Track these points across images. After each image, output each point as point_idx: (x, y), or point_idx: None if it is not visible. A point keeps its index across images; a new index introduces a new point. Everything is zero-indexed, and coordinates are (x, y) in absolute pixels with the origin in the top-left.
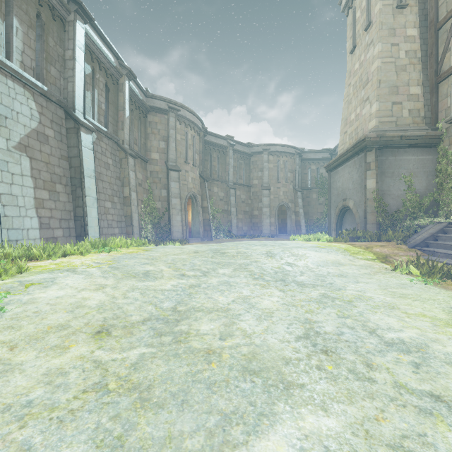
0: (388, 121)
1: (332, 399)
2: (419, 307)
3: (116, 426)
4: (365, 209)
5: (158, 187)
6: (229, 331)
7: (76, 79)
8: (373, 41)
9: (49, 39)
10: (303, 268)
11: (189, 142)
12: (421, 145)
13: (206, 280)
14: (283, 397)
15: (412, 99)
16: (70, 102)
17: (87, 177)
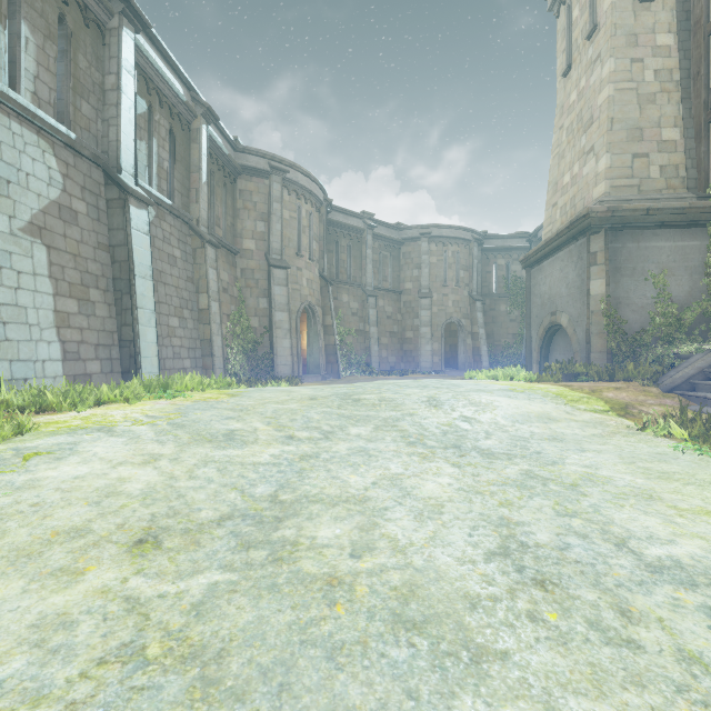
0: (626, 184)
1: (563, 686)
2: (696, 497)
3: None
4: (588, 328)
5: (254, 294)
6: (368, 541)
7: (122, 121)
8: (600, 55)
9: (78, 57)
10: (489, 425)
11: (303, 222)
12: (680, 224)
13: (329, 445)
14: (470, 680)
15: (666, 148)
16: (112, 158)
17: (140, 278)
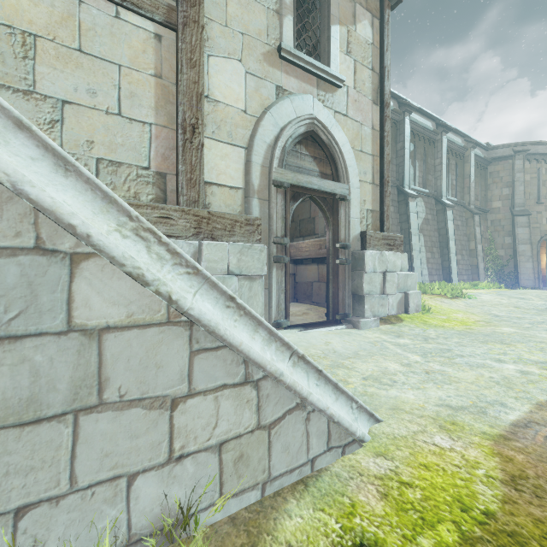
0: None
1: None
2: None
3: (537, 315)
4: None
5: (500, 235)
6: None
7: (442, 176)
8: None
9: (428, 159)
10: None
11: (542, 178)
12: None
13: None
14: None
15: None
16: (438, 193)
17: (450, 240)
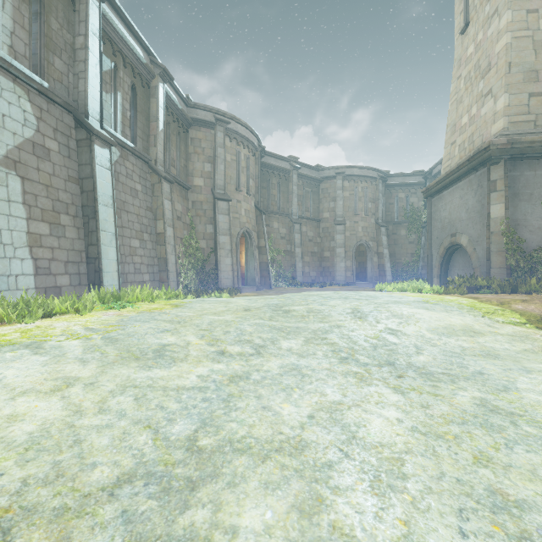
0: (523, 120)
1: None
2: None
3: None
4: (488, 247)
5: (202, 221)
6: None
7: (90, 75)
8: (498, 10)
9: (51, 19)
10: (416, 338)
11: (242, 164)
12: None
13: (260, 363)
14: None
15: None
16: (81, 106)
17: (104, 206)
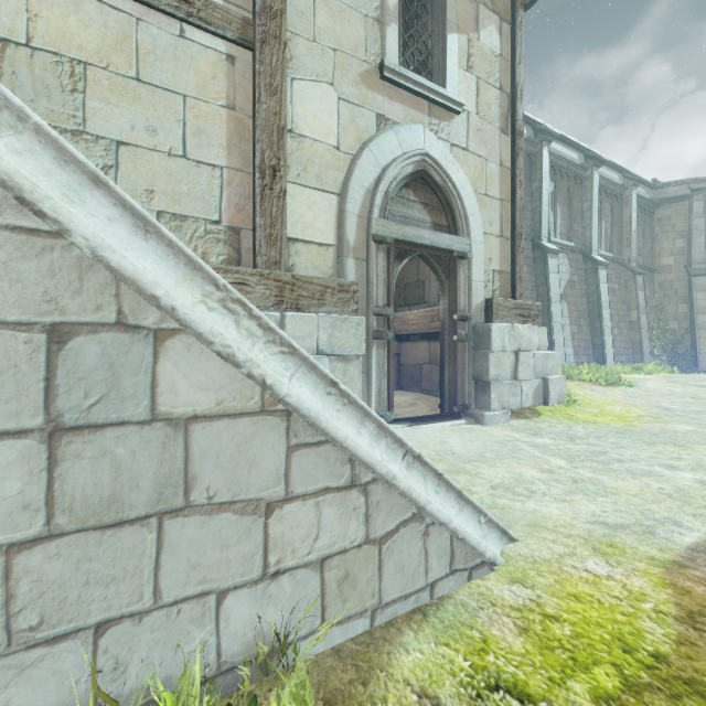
0: None
1: None
2: None
3: None
4: None
5: (672, 302)
6: None
7: (592, 224)
8: None
9: (573, 203)
10: None
11: None
12: None
13: None
14: None
15: None
16: (587, 247)
17: (603, 309)
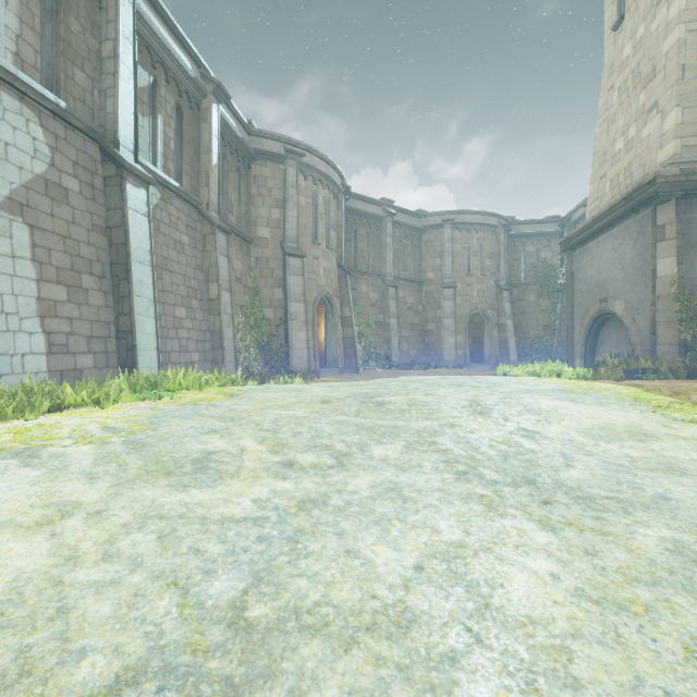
0: None
1: None
2: None
3: None
4: (653, 316)
5: (269, 284)
6: None
7: (120, 92)
8: None
9: (70, 19)
10: (562, 443)
11: (320, 209)
12: None
13: (343, 479)
14: None
15: None
16: (109, 132)
17: (139, 263)
